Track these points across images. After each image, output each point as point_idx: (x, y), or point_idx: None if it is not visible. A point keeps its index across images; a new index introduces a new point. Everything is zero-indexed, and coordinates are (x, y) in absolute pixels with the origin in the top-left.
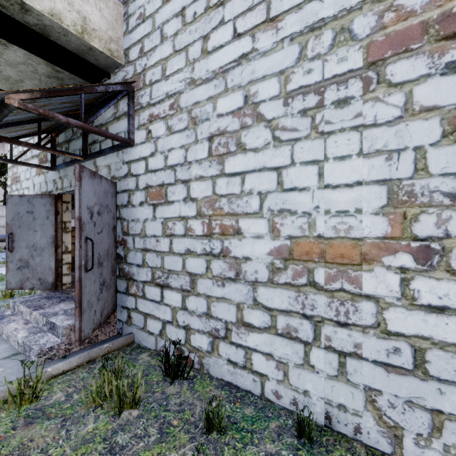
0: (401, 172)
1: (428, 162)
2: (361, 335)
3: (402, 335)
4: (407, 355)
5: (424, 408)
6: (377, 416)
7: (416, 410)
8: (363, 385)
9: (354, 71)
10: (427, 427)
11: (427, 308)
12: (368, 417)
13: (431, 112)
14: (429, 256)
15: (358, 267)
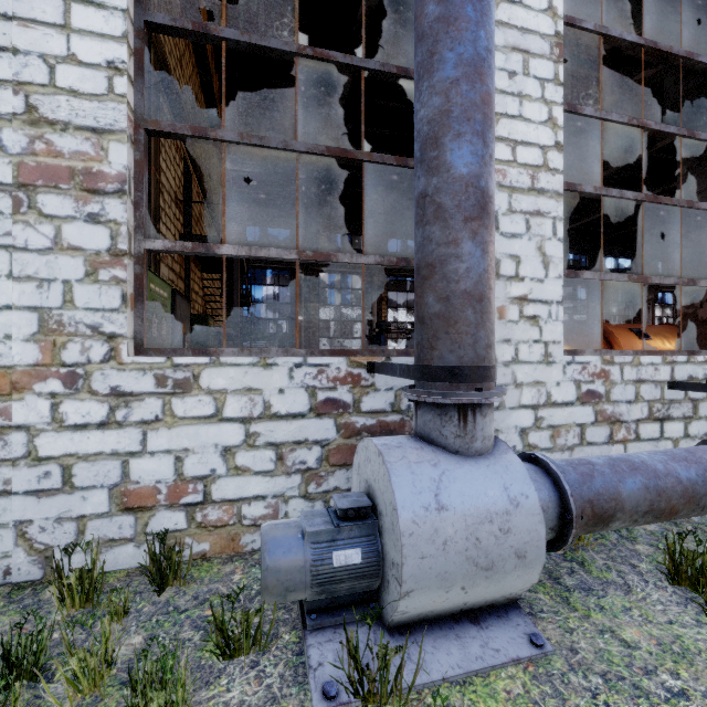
0: (52, 302)
1: (75, 296)
2: (12, 470)
3: (53, 458)
4: (58, 476)
5: (72, 519)
6: (29, 547)
7: (65, 523)
8: (14, 521)
9: (4, 185)
10: (74, 535)
11: (74, 427)
12: (20, 553)
13: (77, 251)
14: (76, 381)
15: (8, 397)
